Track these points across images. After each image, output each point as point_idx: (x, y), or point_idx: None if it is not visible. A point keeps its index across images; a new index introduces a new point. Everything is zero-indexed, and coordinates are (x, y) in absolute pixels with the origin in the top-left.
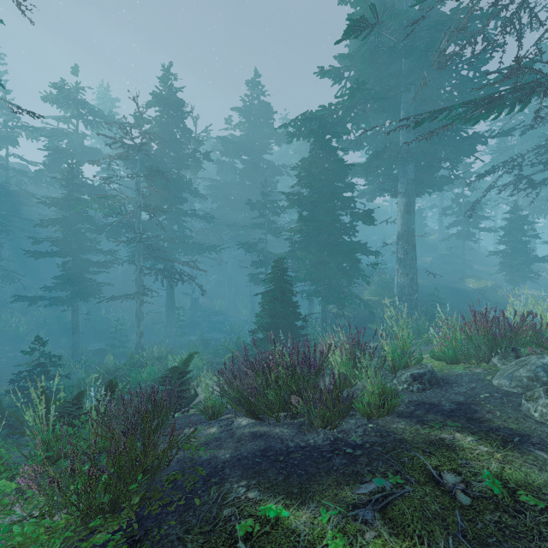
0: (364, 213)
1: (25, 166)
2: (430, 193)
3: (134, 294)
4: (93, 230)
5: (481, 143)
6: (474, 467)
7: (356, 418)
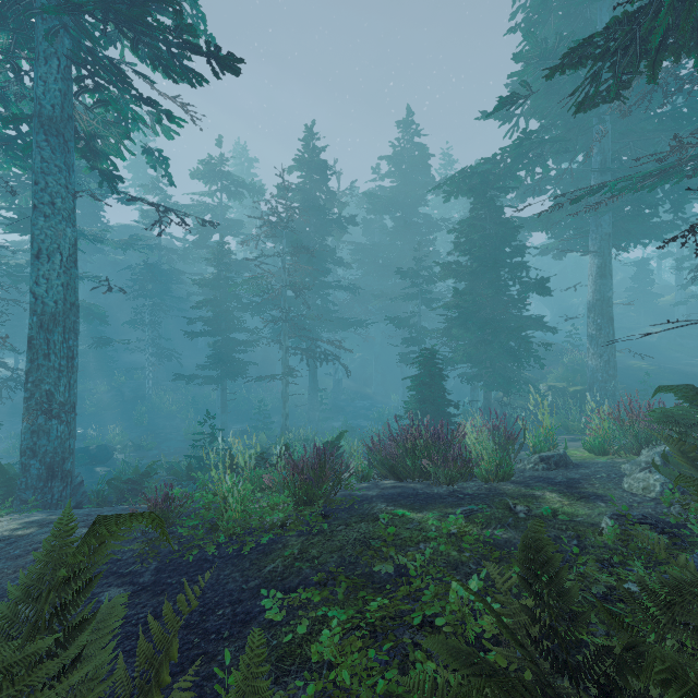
0: (536, 283)
1: (171, 241)
2: (645, 245)
3: (282, 374)
4: (240, 309)
5: None
6: (542, 505)
7: (476, 482)
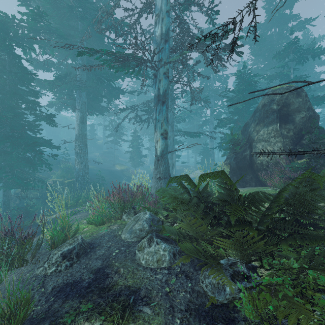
0: (47, 116)
1: None
2: (97, 115)
3: None
4: None
5: (122, 93)
6: None
7: None
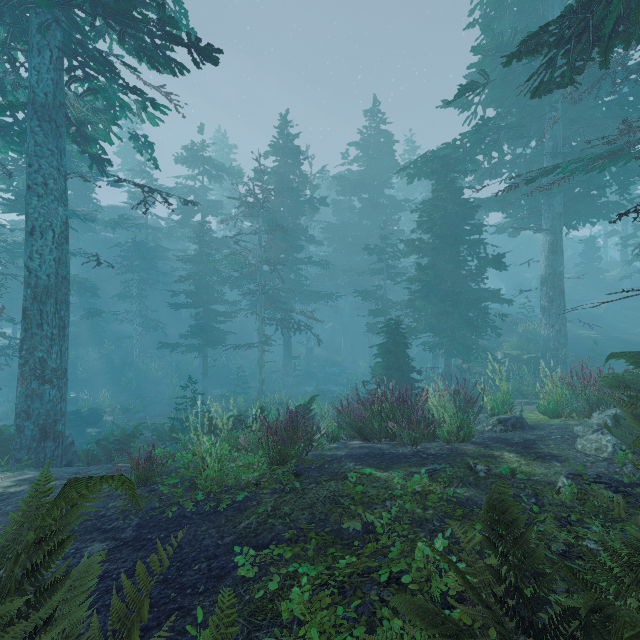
0: (493, 258)
1: (157, 221)
2: (593, 223)
3: (258, 343)
4: (220, 282)
5: None
6: (501, 464)
7: (439, 443)
